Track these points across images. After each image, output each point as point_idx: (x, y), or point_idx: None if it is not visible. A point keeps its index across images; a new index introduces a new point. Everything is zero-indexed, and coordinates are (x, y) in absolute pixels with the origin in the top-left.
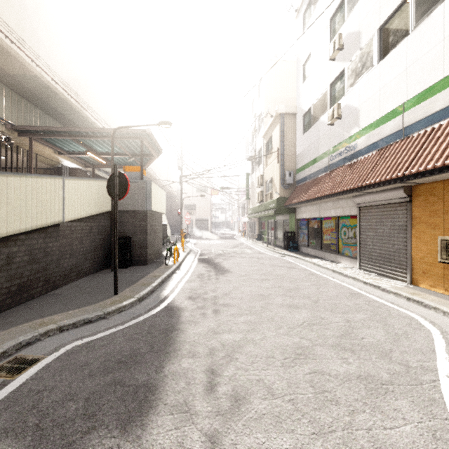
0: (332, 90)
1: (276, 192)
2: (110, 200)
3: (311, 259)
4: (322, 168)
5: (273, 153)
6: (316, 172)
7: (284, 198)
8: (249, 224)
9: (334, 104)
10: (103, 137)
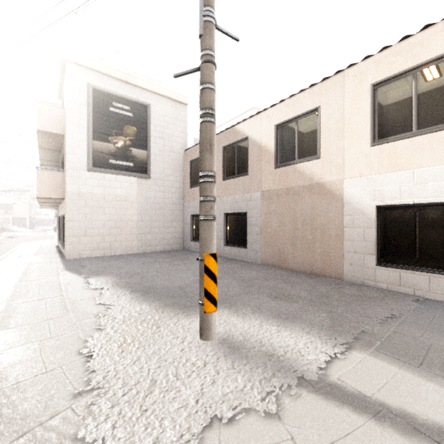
0: None
1: None
2: None
3: None
4: None
5: None
6: None
7: None
8: None
9: None
10: None
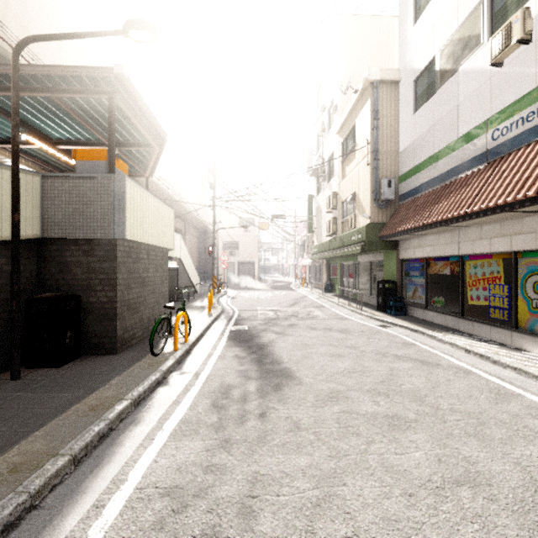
0: (495, 0)
1: (365, 214)
2: (32, 216)
3: (451, 337)
4: (467, 159)
5: (358, 152)
6: (450, 170)
7: (379, 224)
8: (311, 269)
9: (501, 24)
10: (32, 90)
